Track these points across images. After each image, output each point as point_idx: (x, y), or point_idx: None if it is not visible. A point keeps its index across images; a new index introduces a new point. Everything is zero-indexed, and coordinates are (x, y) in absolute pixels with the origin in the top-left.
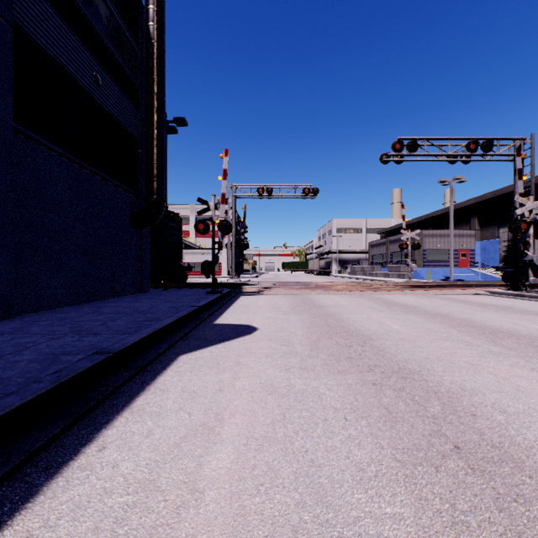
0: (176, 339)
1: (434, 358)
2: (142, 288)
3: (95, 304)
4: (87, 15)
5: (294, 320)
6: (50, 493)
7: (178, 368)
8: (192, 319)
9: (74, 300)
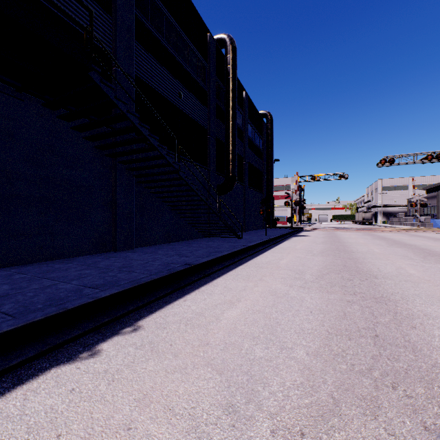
0: (290, 235)
1: (349, 239)
2: (264, 227)
3: (258, 230)
4: (254, 143)
5: (321, 235)
6: (289, 239)
7: (294, 237)
8: (290, 234)
9: (253, 229)
